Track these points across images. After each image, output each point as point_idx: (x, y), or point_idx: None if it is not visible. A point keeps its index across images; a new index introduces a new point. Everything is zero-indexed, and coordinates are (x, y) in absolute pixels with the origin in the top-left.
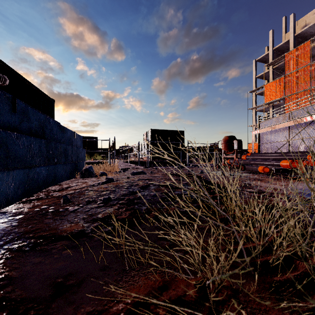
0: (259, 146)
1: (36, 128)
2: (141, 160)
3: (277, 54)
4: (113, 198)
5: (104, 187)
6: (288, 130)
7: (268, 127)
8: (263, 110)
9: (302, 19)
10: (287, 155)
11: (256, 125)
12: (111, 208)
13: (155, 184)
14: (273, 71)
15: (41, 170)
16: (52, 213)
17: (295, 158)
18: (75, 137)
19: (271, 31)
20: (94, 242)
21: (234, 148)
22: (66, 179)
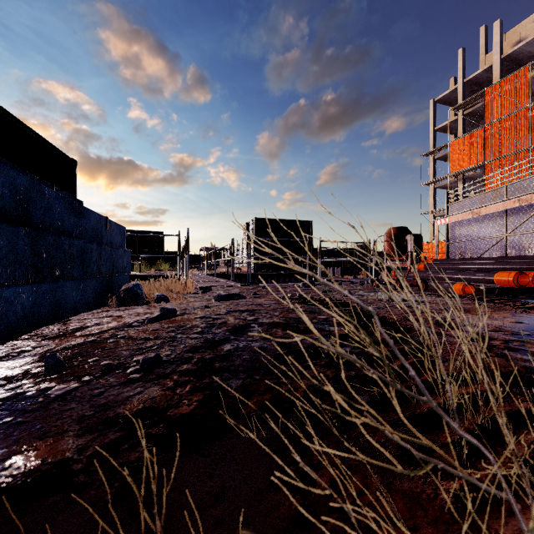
0: (448, 246)
1: (3, 202)
2: (238, 272)
3: (472, 90)
4: (167, 357)
5: (151, 330)
6: (503, 217)
7: (466, 212)
8: (447, 186)
9: (513, 31)
10: (505, 262)
11: (435, 211)
12: (157, 386)
13: (261, 323)
14: (464, 119)
15: (17, 292)
16: (3, 404)
17: (520, 267)
18: (108, 228)
19: (462, 50)
20: (82, 511)
21: (406, 250)
22: (84, 310)
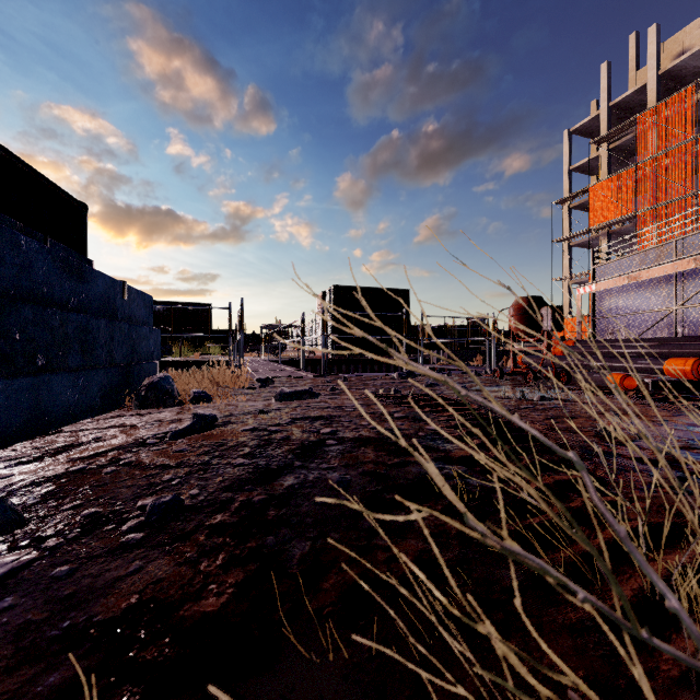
0: (595, 323)
1: None
2: (310, 357)
3: (619, 117)
4: (192, 499)
5: (174, 452)
6: (671, 283)
7: (620, 276)
8: (587, 244)
9: (674, 40)
10: (677, 345)
11: (571, 277)
12: (168, 556)
13: (342, 438)
14: (609, 156)
15: None
16: None
17: (699, 352)
18: (126, 297)
19: (606, 64)
20: None
21: (541, 329)
22: (86, 415)
